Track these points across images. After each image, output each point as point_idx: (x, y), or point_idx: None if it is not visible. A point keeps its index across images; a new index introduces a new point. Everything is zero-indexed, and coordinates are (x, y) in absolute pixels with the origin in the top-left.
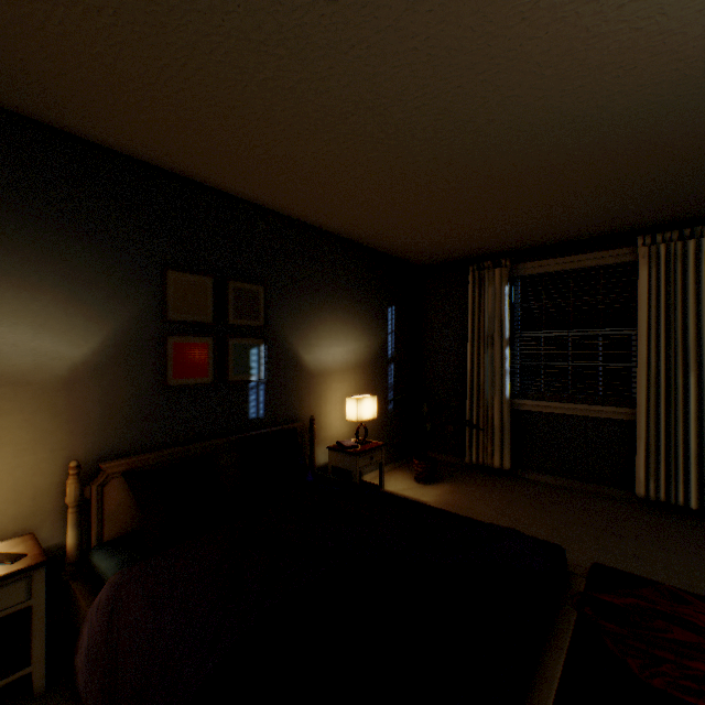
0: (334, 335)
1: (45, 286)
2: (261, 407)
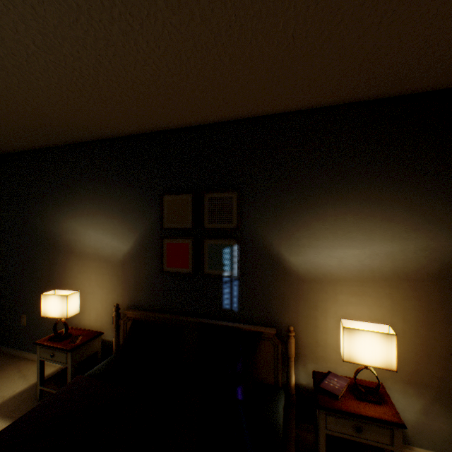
0: (341, 233)
1: (116, 216)
2: (235, 300)
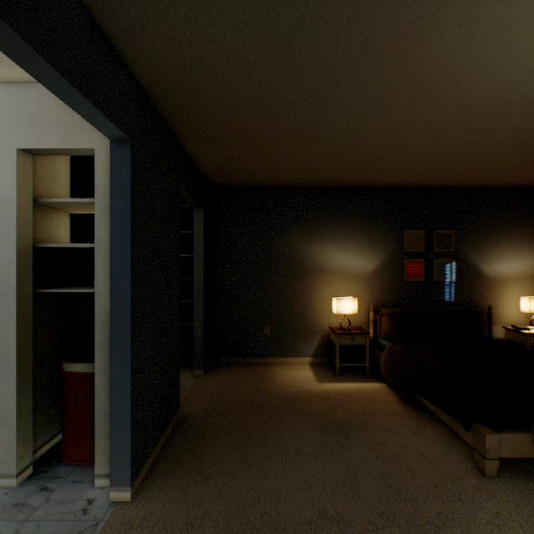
0: (510, 254)
1: (362, 243)
2: (452, 296)
